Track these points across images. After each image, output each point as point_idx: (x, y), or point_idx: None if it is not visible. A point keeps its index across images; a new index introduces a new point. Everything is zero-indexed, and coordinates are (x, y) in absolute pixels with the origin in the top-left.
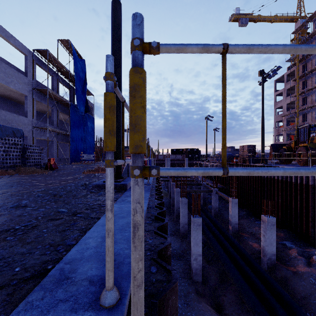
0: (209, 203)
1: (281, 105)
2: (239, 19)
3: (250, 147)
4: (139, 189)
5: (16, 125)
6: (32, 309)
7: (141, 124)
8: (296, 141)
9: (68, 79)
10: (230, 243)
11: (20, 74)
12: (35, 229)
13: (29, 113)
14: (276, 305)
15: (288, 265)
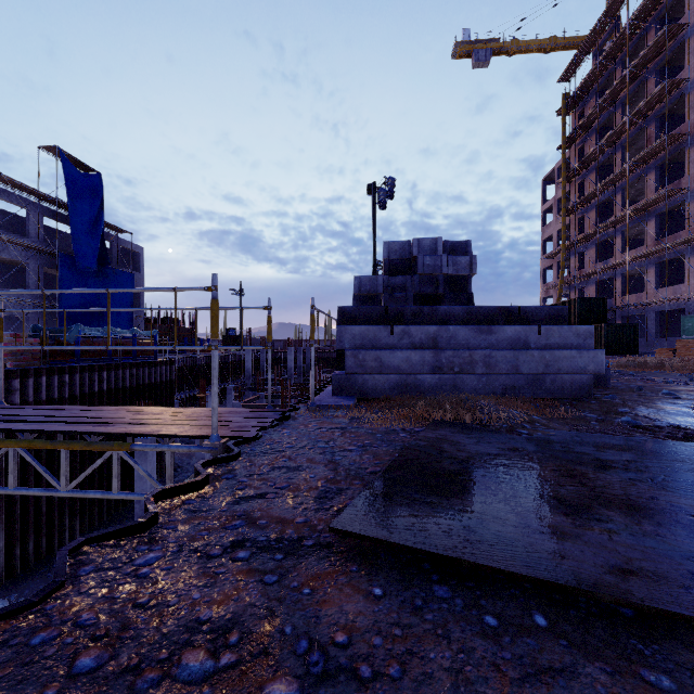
0: None
1: (550, 233)
2: (472, 52)
3: None
4: None
5: None
6: None
7: None
8: None
9: (68, 211)
10: None
11: None
12: None
13: None
14: None
15: None
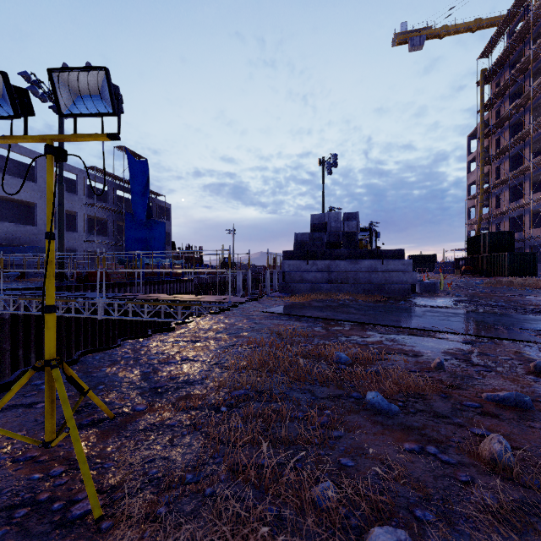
0: None
1: (474, 179)
2: (409, 40)
3: None
4: None
5: (66, 241)
6: None
7: None
8: None
9: (129, 185)
10: None
11: (71, 194)
12: None
13: (80, 228)
14: None
15: None
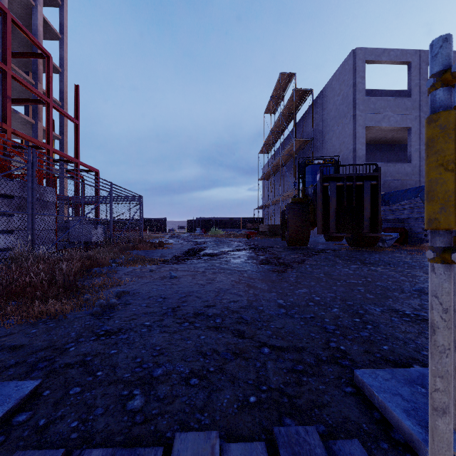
0: None
1: None
2: None
3: None
4: (437, 279)
5: None
6: (374, 379)
7: (437, 190)
8: None
9: None
10: None
11: None
12: (424, 322)
13: None
14: None
15: None
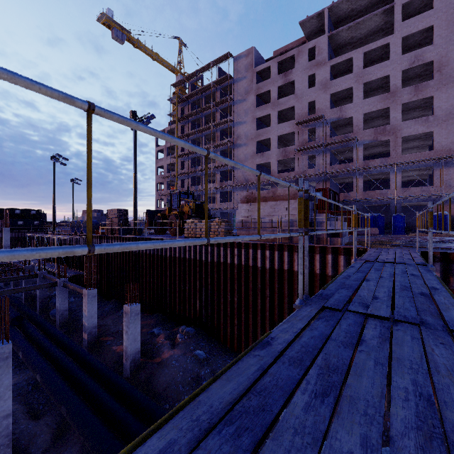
0: (54, 306)
1: (163, 164)
2: (113, 28)
3: (121, 213)
4: None
5: None
6: None
7: None
8: (170, 208)
9: None
10: (80, 362)
11: None
12: None
13: None
14: (131, 421)
15: (154, 358)
